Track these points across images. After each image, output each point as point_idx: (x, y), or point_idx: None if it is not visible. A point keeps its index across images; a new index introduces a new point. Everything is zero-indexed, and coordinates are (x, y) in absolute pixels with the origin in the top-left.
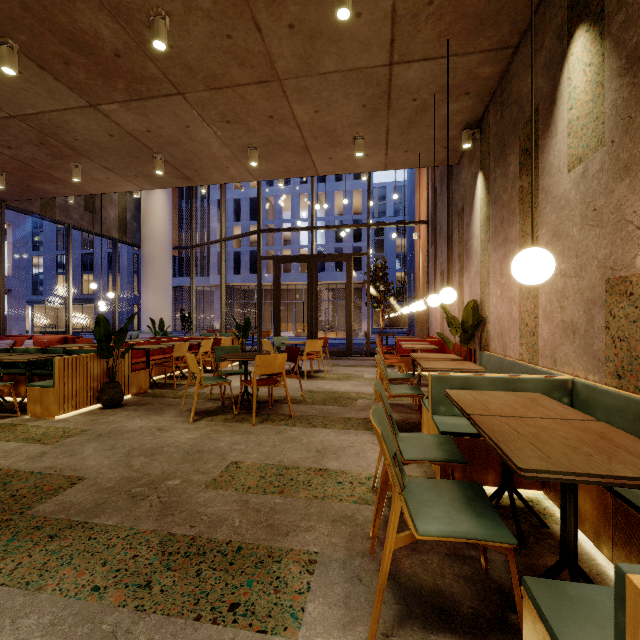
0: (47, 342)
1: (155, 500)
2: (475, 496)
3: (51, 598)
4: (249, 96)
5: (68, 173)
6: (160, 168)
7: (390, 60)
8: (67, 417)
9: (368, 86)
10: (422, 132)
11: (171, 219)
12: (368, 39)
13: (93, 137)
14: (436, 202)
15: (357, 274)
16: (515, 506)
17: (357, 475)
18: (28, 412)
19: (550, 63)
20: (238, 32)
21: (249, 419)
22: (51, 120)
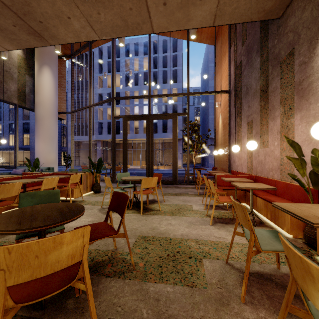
0: None
1: None
2: None
3: None
4: None
5: None
6: None
7: None
8: None
9: None
10: None
11: (56, 93)
12: None
13: None
14: (241, 72)
15: None
16: None
17: None
18: None
19: None
20: None
21: None
22: None
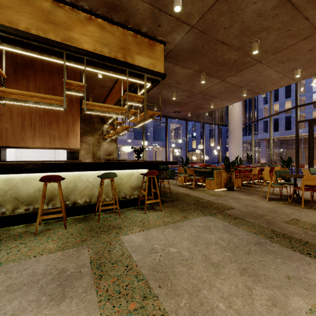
0: (202, 165)
1: (263, 220)
2: None
3: (243, 230)
4: (297, 47)
5: (208, 105)
6: (244, 93)
7: None
8: (217, 191)
9: None
10: None
11: (242, 111)
12: None
13: (220, 90)
14: None
15: None
16: None
17: None
18: (205, 187)
19: None
20: (293, 26)
21: (298, 205)
22: (208, 90)
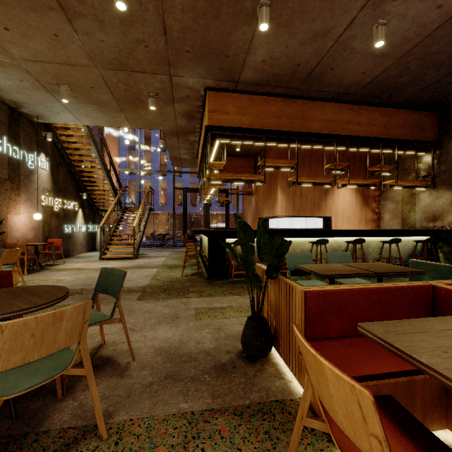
0: None
1: None
2: None
3: None
4: None
5: None
6: None
7: None
8: None
9: None
10: None
11: None
12: None
13: None
14: None
15: None
16: None
17: None
18: None
19: None
20: None
21: None
22: None
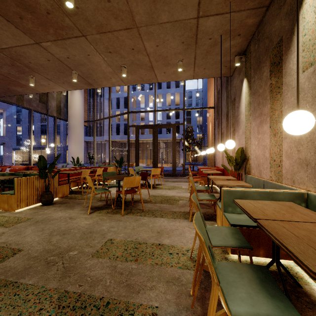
0: (16, 169)
1: (60, 265)
2: (265, 278)
3: None
4: (121, 37)
5: (28, 81)
6: (75, 78)
7: (197, 15)
8: (22, 210)
9: (185, 31)
10: (213, 57)
11: (83, 107)
12: (186, 2)
13: (39, 61)
14: (219, 97)
15: (177, 135)
16: (282, 275)
17: (181, 248)
18: (1, 208)
19: (290, 11)
20: None
21: (120, 212)
22: (16, 51)
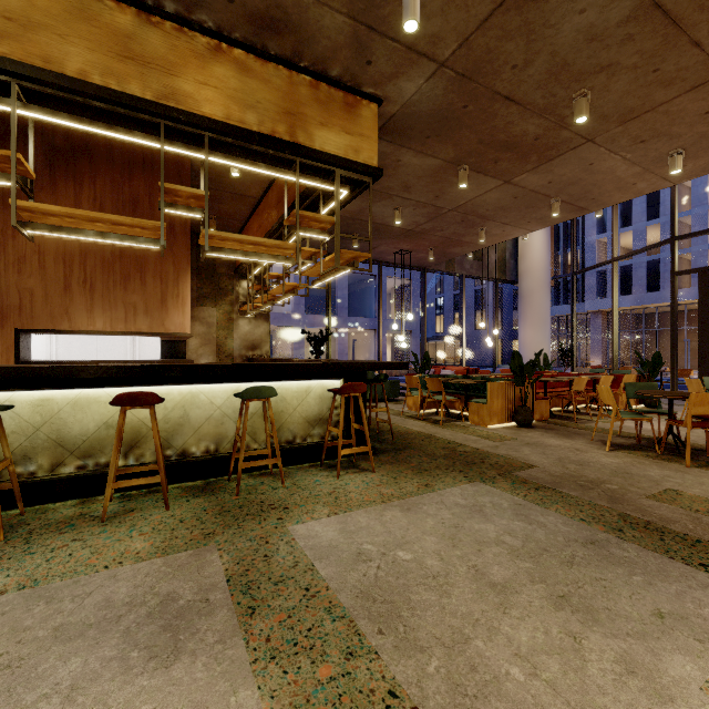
0: (461, 372)
1: (600, 492)
2: None
3: (556, 514)
4: (675, 107)
5: (473, 236)
6: (556, 210)
7: None
8: (495, 428)
9: None
10: None
11: (549, 249)
12: None
13: (500, 204)
14: None
15: None
16: None
17: None
18: (469, 420)
19: None
20: (667, 61)
21: (679, 461)
22: (473, 203)
